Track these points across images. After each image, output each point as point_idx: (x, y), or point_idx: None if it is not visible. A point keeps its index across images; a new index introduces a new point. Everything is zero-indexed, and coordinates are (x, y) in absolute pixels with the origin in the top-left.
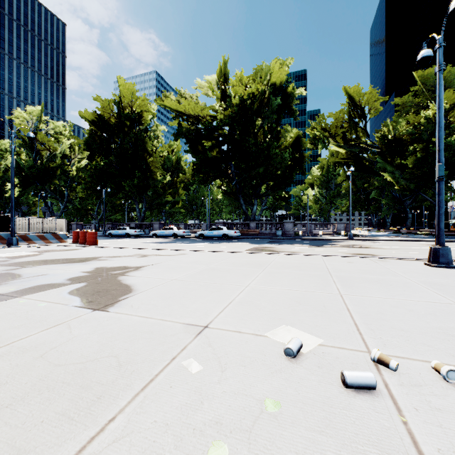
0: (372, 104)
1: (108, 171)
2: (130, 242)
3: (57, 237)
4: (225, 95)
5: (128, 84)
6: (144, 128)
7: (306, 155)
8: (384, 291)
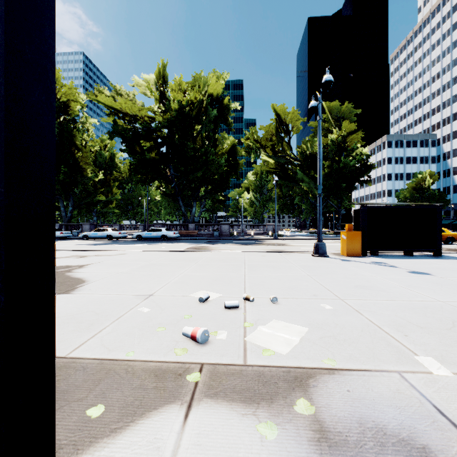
0: (295, 123)
1: None
2: (57, 244)
3: None
4: (163, 97)
5: None
6: (71, 118)
7: (241, 163)
8: (273, 271)
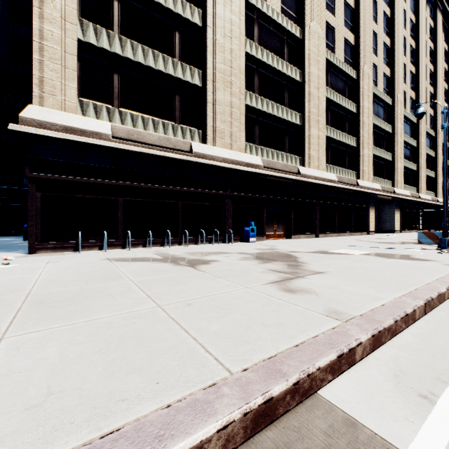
0: None
1: None
2: None
3: None
4: None
5: None
6: None
7: None
8: None
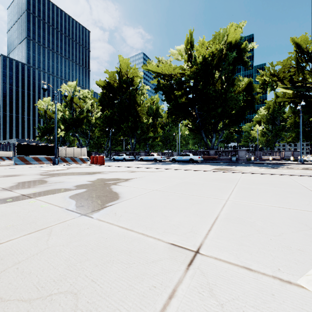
0: None
1: (113, 118)
2: (125, 163)
3: (82, 160)
4: (190, 58)
5: (125, 60)
6: (135, 88)
7: (257, 96)
8: None
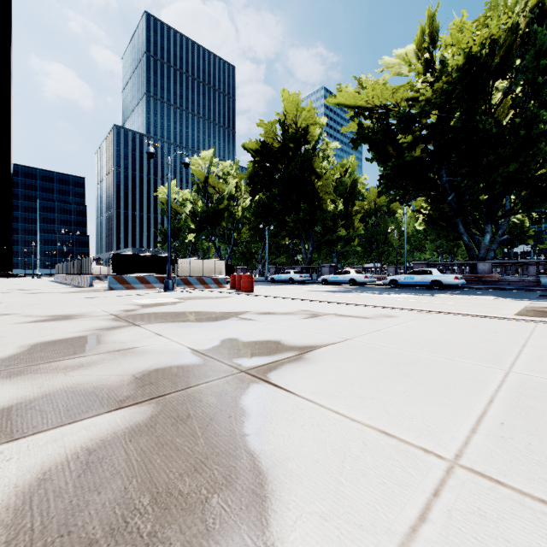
0: None
1: (271, 206)
2: (294, 289)
3: (217, 282)
4: (429, 66)
5: (292, 97)
6: (311, 148)
7: None
8: None
